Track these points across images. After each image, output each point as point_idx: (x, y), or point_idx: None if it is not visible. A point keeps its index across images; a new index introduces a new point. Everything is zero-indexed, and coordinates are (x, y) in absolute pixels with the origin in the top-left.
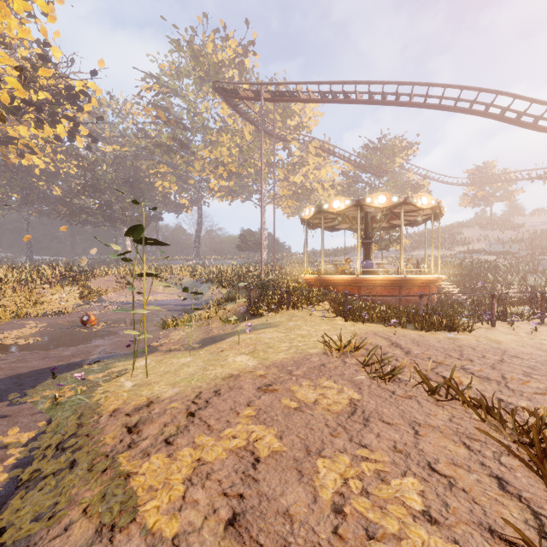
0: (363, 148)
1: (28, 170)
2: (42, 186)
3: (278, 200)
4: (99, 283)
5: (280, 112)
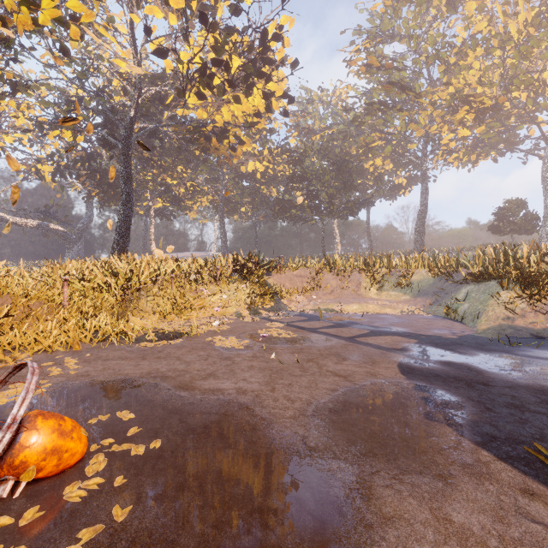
0: None
1: (254, 178)
2: (263, 190)
3: None
4: (285, 279)
5: None
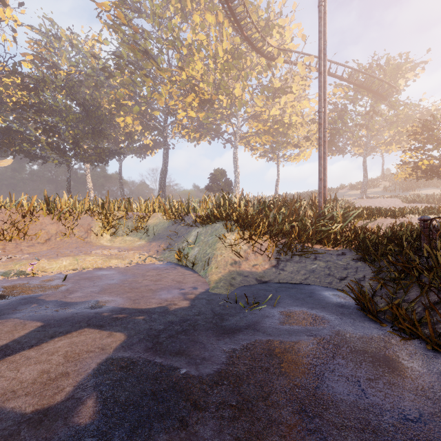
0: (350, 75)
1: None
2: None
3: (248, 139)
4: None
5: (262, 25)
